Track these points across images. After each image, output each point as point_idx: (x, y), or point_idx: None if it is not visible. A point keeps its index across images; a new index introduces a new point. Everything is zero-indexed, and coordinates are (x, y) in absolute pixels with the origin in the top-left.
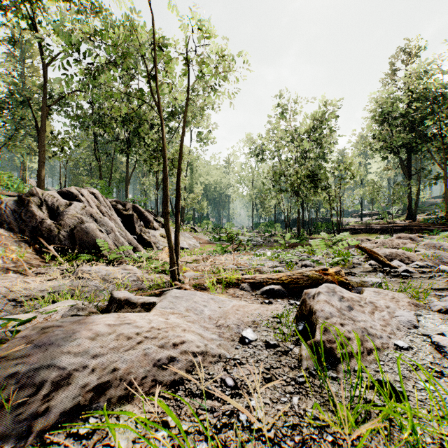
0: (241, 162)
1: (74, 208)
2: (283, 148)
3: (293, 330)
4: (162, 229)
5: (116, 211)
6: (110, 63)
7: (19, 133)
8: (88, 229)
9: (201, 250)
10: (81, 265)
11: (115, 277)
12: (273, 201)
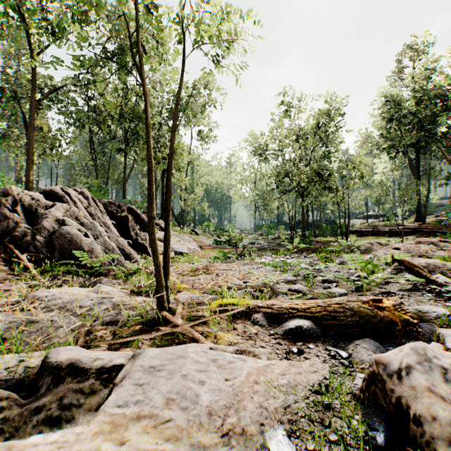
0: (243, 162)
1: (56, 210)
2: (287, 147)
3: (363, 437)
4: (160, 233)
5: (109, 213)
6: (105, 56)
7: (13, 131)
8: (70, 234)
9: (202, 254)
10: (60, 277)
11: (81, 305)
12: (276, 203)
